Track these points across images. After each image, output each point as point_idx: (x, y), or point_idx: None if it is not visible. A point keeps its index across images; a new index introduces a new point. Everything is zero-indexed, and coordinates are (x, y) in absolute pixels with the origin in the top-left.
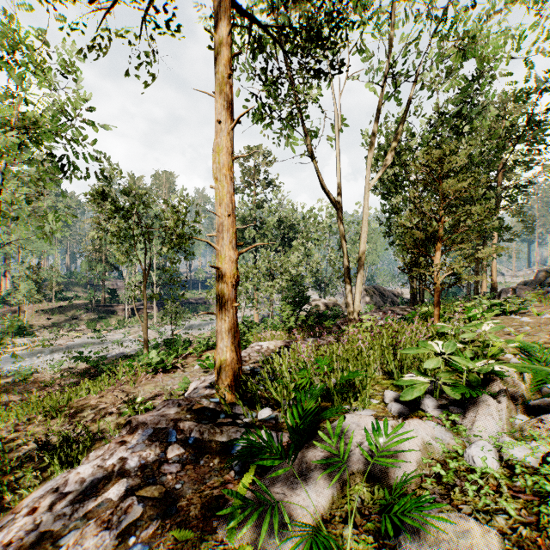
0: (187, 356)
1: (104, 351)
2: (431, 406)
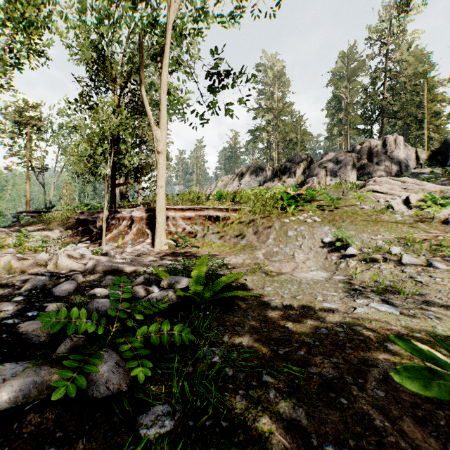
0: None
1: None
2: None
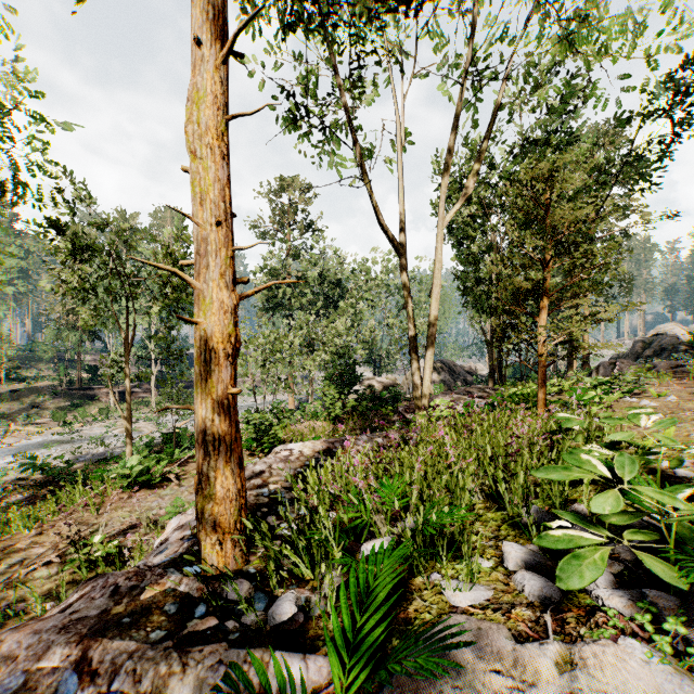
0: (188, 461)
1: (75, 452)
2: (603, 584)
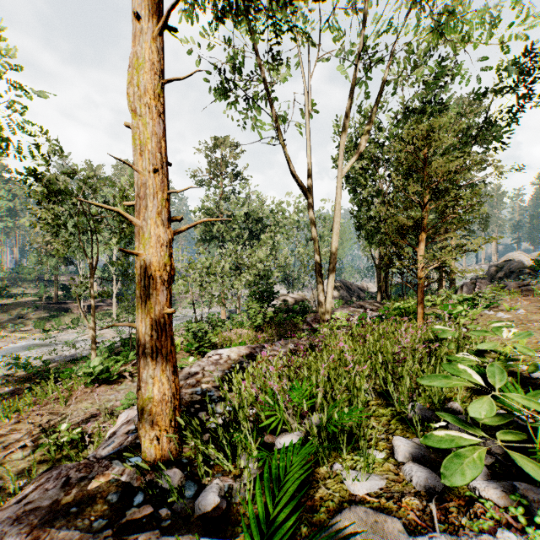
0: None
1: (52, 353)
2: (479, 476)
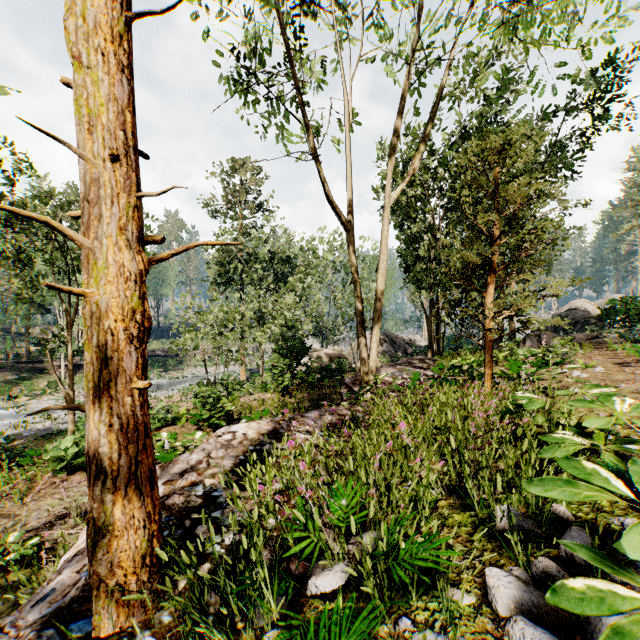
0: None
1: (20, 427)
2: None
